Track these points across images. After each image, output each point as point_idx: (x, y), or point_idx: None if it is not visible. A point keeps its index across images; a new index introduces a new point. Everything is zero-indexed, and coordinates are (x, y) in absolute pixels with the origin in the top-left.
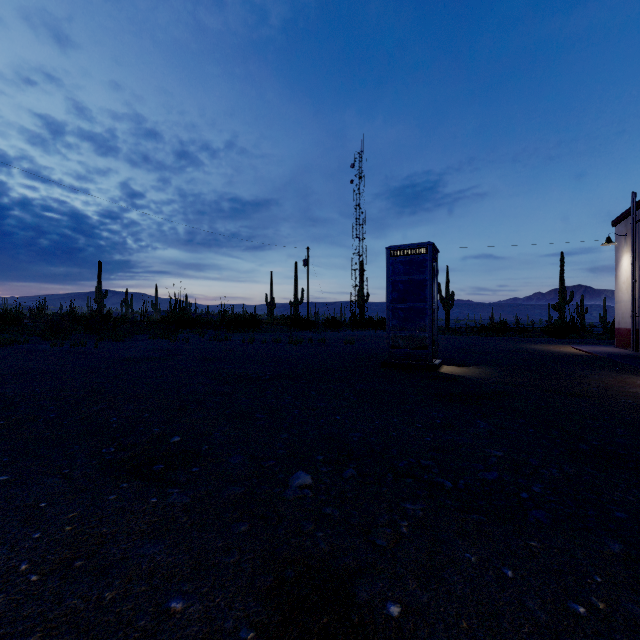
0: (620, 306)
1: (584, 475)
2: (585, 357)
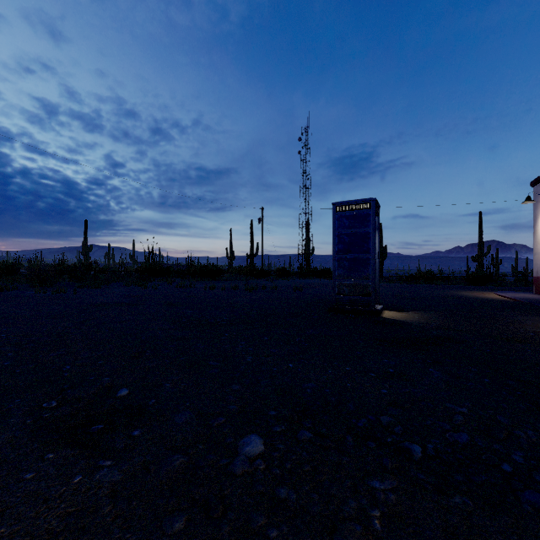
0: (538, 257)
1: None
2: (510, 303)
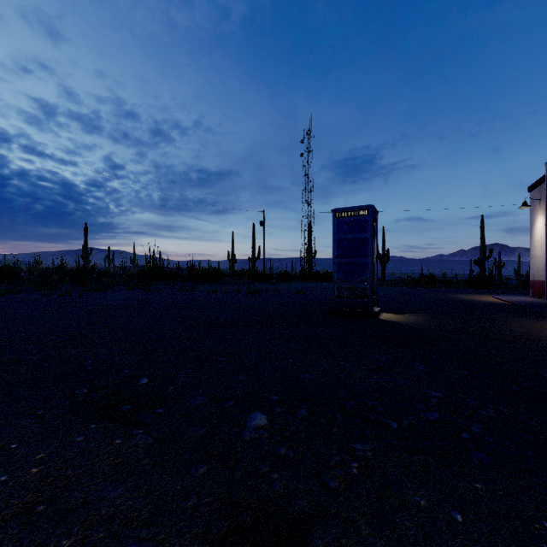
0: (535, 261)
1: (519, 416)
2: (505, 305)
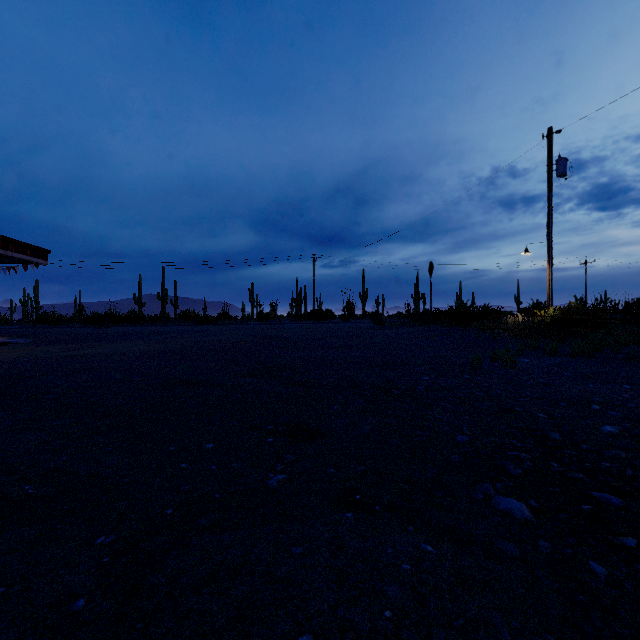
0: None
1: None
2: None
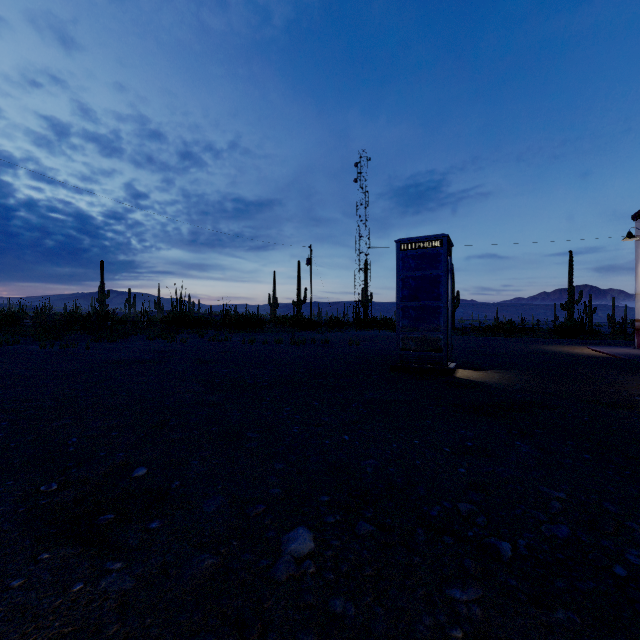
0: None
1: None
2: (608, 360)
